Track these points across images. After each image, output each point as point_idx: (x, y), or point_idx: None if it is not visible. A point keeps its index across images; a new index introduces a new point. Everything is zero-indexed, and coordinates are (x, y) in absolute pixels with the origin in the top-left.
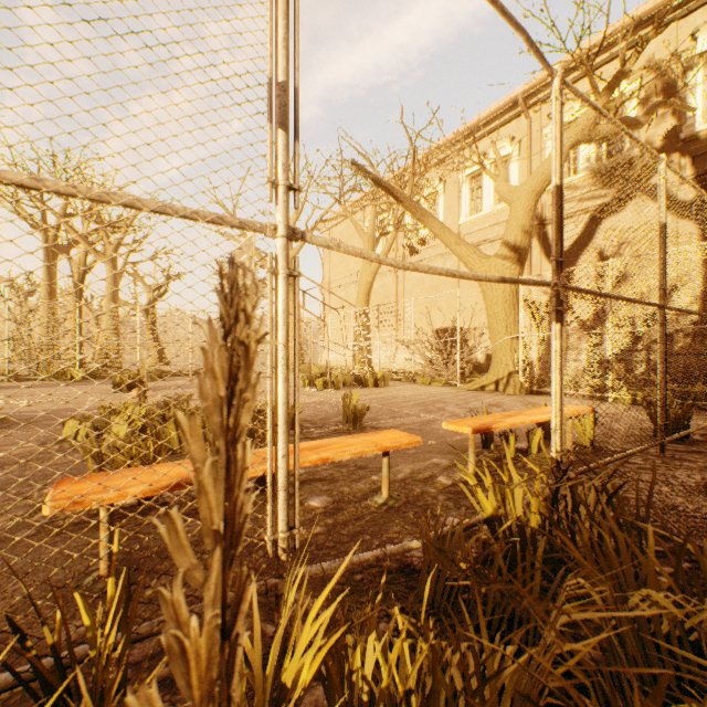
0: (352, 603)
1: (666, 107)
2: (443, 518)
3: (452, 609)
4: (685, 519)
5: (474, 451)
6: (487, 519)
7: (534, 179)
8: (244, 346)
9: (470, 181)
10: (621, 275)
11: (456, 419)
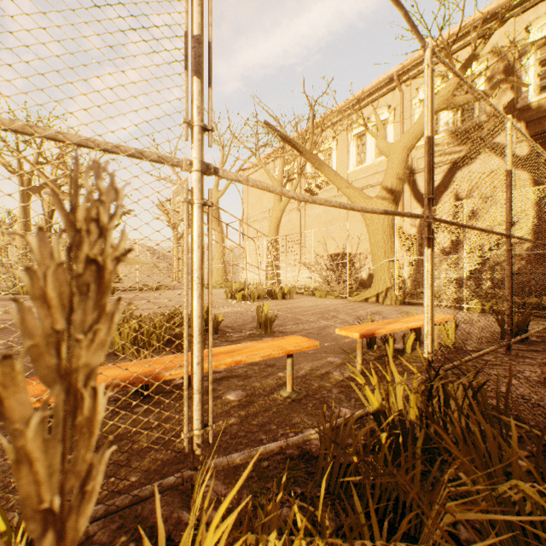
0: (259, 489)
1: (507, 83)
2: (336, 409)
3: (345, 493)
4: (532, 408)
5: (361, 352)
6: (374, 413)
7: (406, 137)
8: (96, 265)
9: (356, 140)
10: (472, 213)
11: (346, 324)
